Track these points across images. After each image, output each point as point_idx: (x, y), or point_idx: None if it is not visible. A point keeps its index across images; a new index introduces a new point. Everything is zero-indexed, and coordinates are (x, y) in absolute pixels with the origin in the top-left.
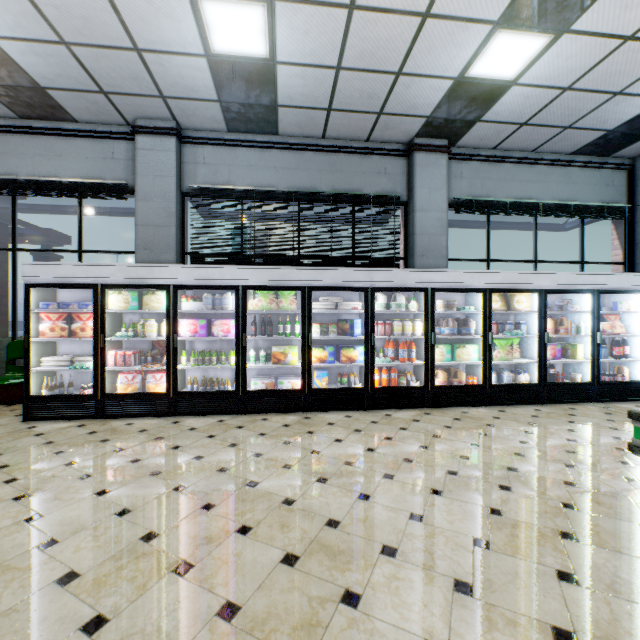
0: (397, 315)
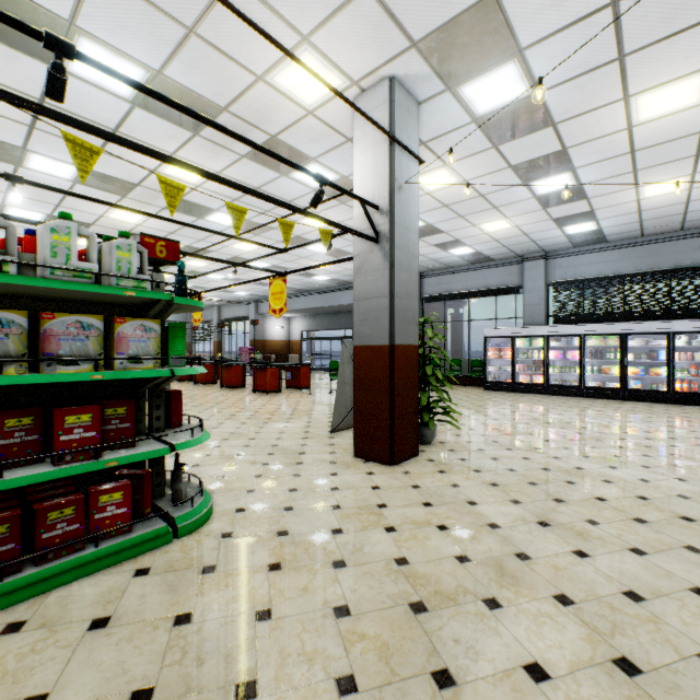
0: None
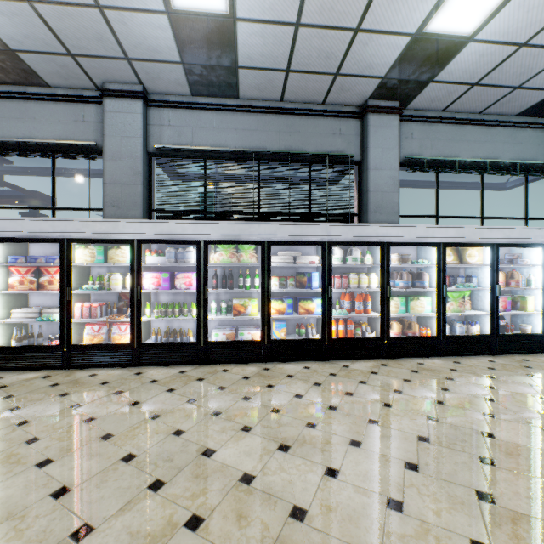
0: (352, 268)
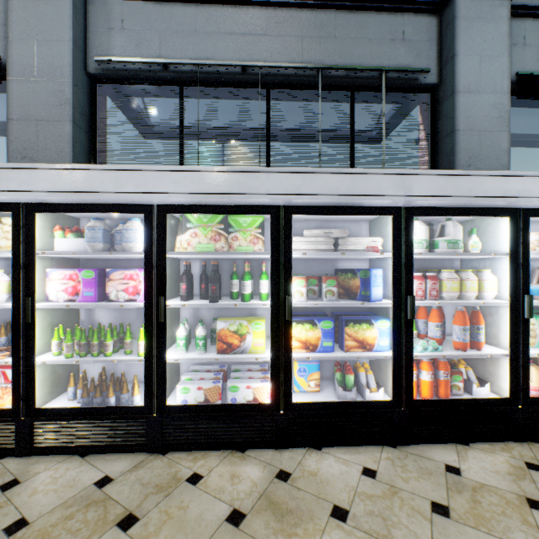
0: (433, 262)
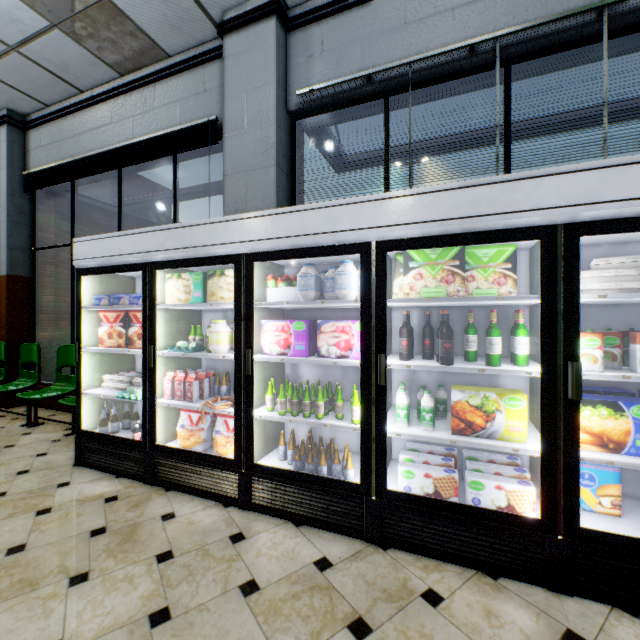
0: None
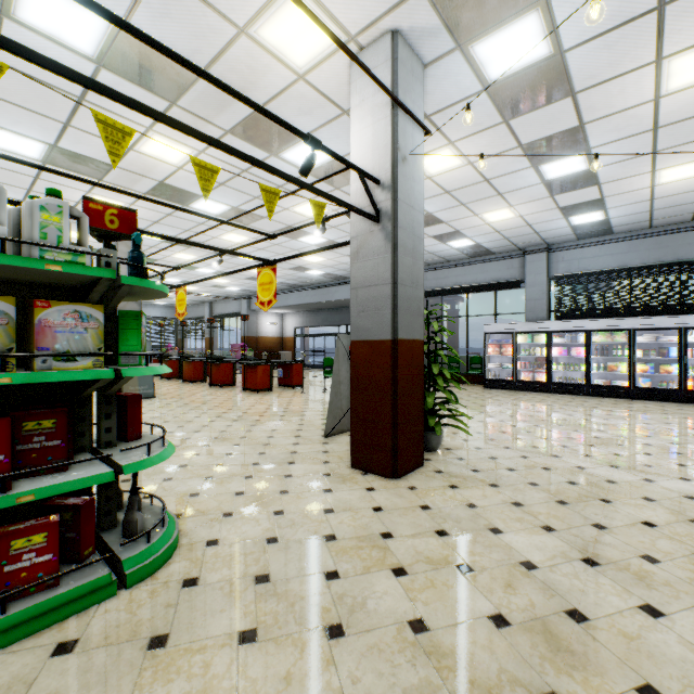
0: None
